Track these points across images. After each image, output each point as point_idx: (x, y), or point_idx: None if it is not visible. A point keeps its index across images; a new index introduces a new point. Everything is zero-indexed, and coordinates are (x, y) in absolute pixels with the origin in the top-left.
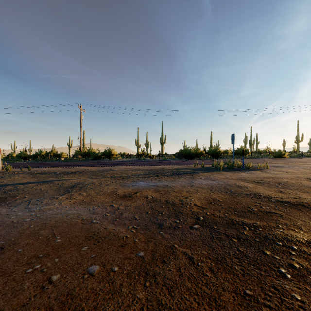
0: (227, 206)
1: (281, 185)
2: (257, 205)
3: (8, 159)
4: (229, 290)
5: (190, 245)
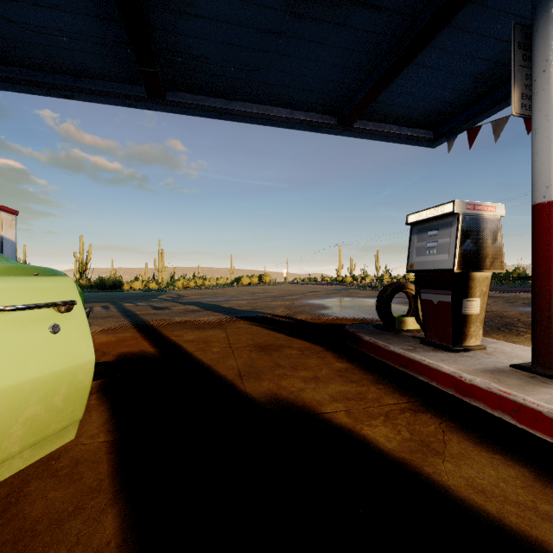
0: None
1: None
2: None
3: None
4: None
5: None
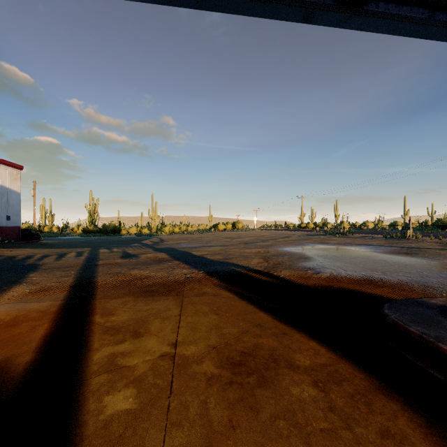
0: None
1: None
2: None
3: (420, 228)
4: None
5: None
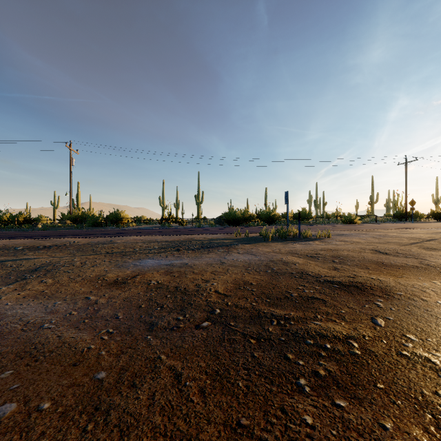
0: (259, 291)
1: (338, 260)
2: (300, 289)
3: None
4: (216, 421)
5: (185, 354)
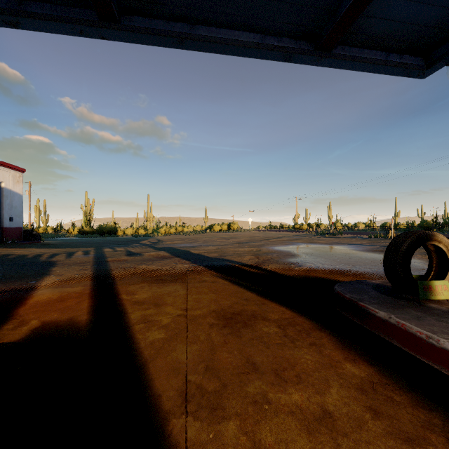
0: None
1: None
2: None
3: (407, 229)
4: None
5: None
